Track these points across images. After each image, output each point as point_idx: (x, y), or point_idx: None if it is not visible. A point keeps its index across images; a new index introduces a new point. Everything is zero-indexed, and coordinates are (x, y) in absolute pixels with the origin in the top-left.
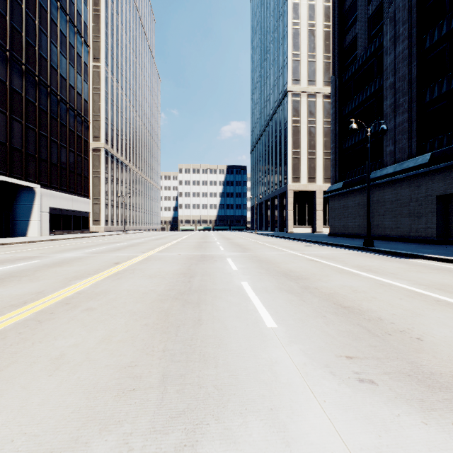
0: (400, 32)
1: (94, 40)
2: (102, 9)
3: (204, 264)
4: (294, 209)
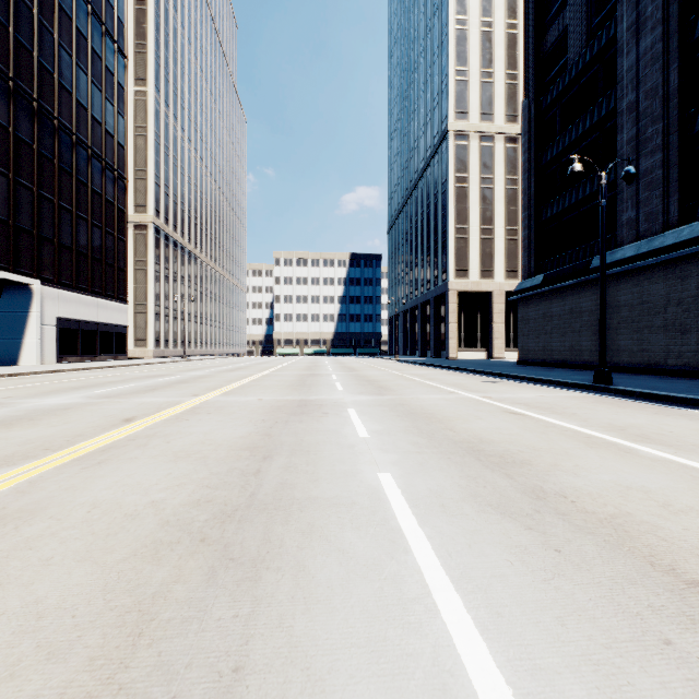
0: (647, 14)
1: (137, 51)
2: (149, 1)
3: (302, 422)
4: (458, 322)
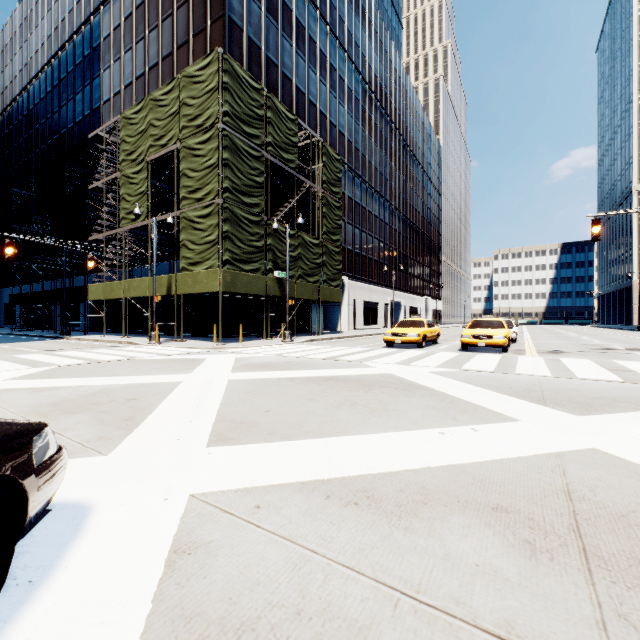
0: None
1: None
2: None
3: (550, 330)
4: None
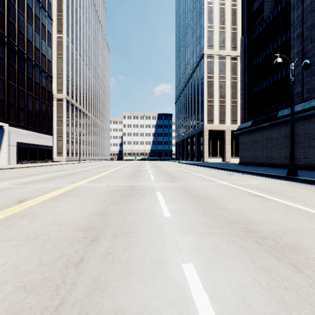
0: None
1: (58, 17)
2: None
3: (128, 203)
4: (208, 144)
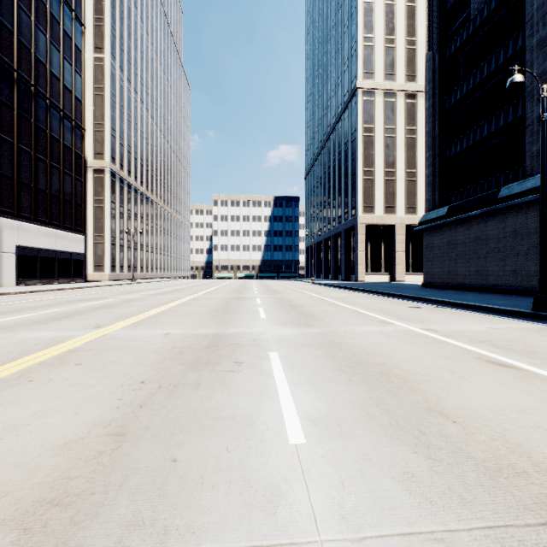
0: None
1: (96, 24)
2: None
3: (198, 388)
4: (365, 250)
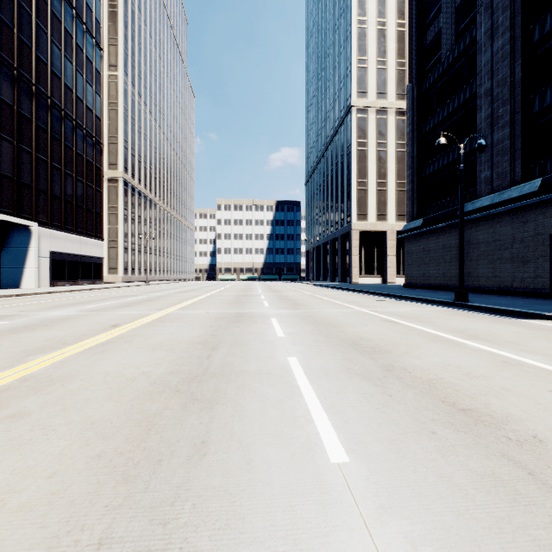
0: (499, 23)
1: (110, 43)
2: (120, 5)
3: (238, 327)
4: (359, 254)
